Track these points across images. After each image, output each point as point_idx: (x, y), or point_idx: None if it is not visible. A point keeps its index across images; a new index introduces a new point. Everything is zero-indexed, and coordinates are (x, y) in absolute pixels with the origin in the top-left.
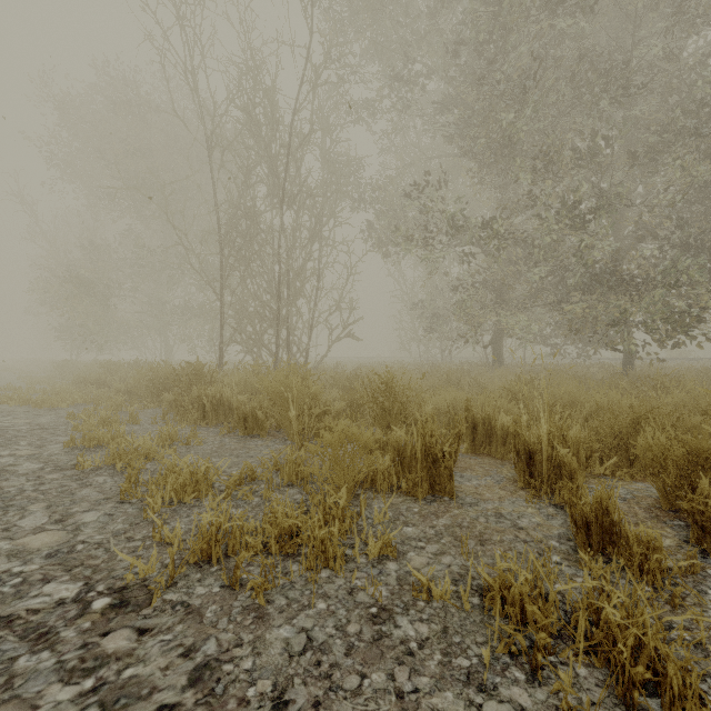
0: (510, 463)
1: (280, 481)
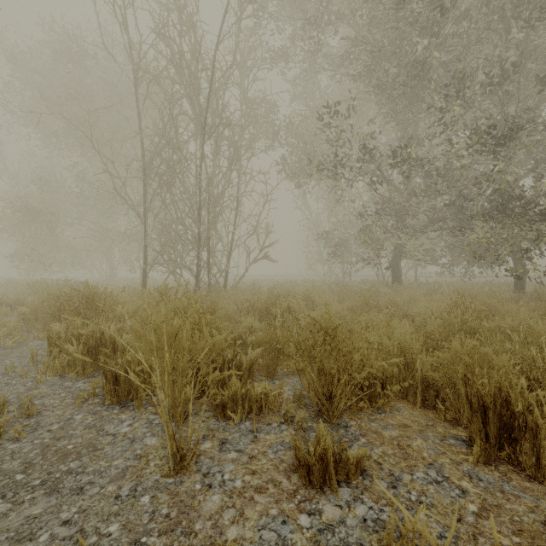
0: None
1: None
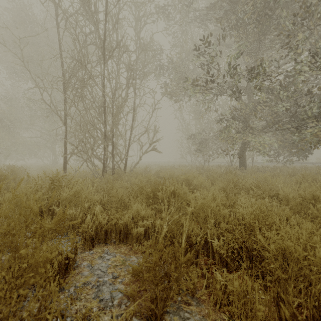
0: None
1: None
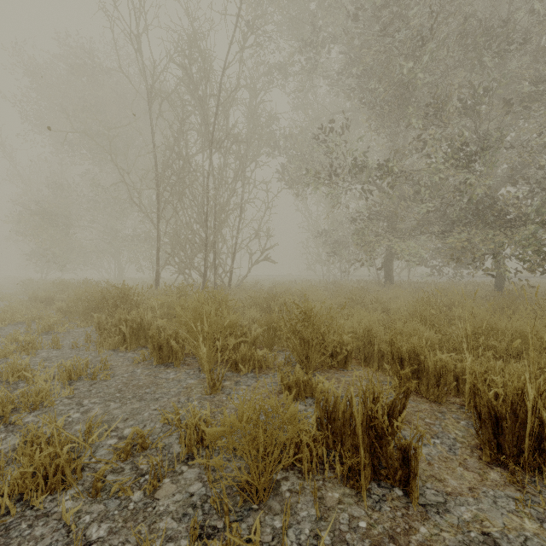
0: (449, 410)
1: (175, 458)
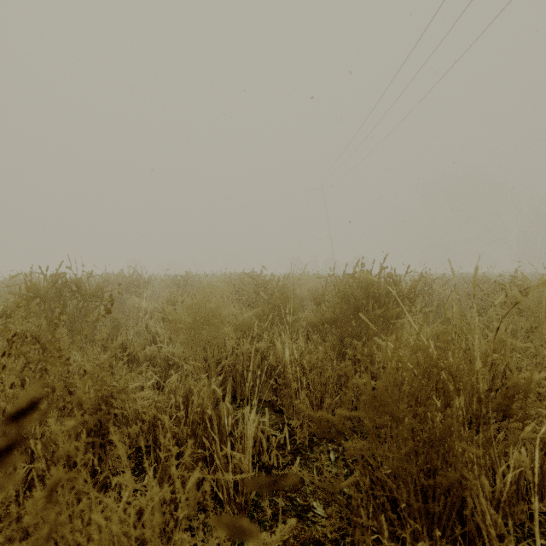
0: None
1: None
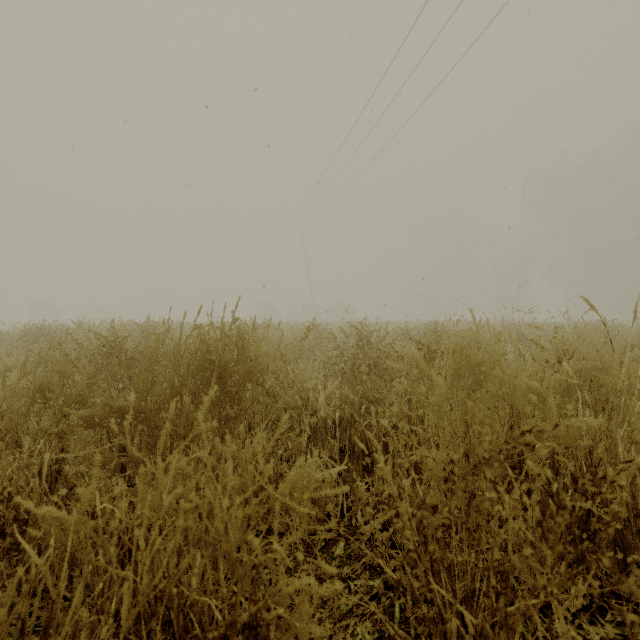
0: None
1: None
